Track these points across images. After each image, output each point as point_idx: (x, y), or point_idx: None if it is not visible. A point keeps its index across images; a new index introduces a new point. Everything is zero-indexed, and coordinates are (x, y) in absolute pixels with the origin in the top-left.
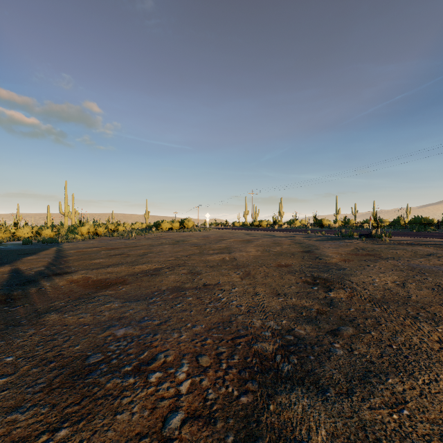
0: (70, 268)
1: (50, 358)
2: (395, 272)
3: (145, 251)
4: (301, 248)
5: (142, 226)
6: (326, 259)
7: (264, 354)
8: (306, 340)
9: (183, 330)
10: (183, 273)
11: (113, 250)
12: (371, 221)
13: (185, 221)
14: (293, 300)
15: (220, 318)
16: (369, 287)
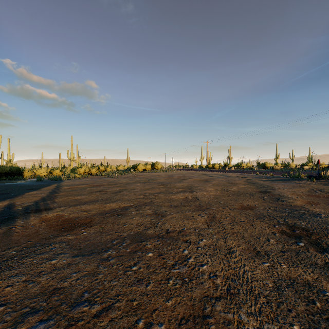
0: (53, 204)
1: None
2: None
3: (121, 189)
4: (256, 188)
5: (124, 168)
6: (289, 201)
7: None
8: None
9: None
10: (147, 213)
11: (97, 187)
12: (309, 164)
13: (155, 164)
14: (283, 266)
15: (188, 304)
16: None
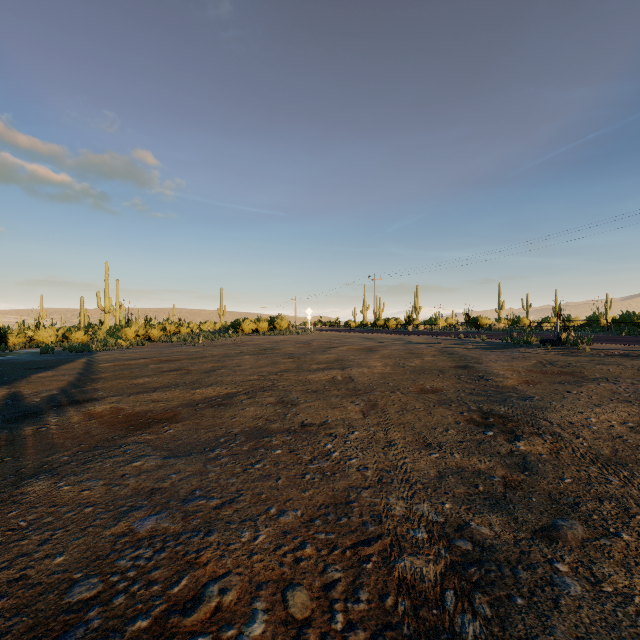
0: (97, 393)
1: (1, 585)
2: (619, 404)
3: (215, 365)
4: (453, 361)
5: (214, 327)
6: (496, 380)
7: (420, 587)
8: (498, 551)
9: (262, 522)
10: (268, 402)
11: (168, 363)
12: (553, 319)
13: (277, 319)
14: (455, 456)
15: (329, 494)
16: (585, 433)
